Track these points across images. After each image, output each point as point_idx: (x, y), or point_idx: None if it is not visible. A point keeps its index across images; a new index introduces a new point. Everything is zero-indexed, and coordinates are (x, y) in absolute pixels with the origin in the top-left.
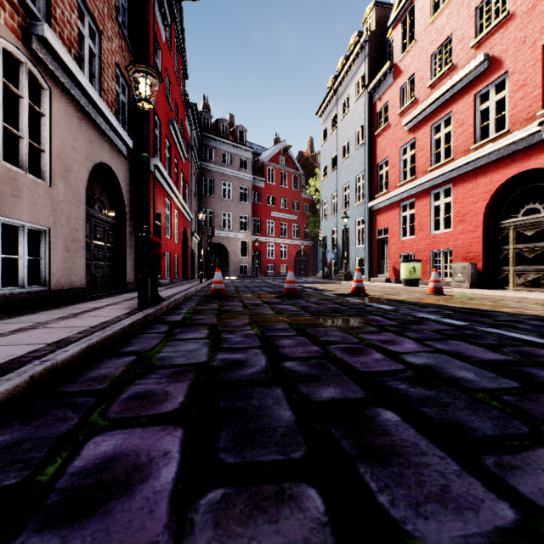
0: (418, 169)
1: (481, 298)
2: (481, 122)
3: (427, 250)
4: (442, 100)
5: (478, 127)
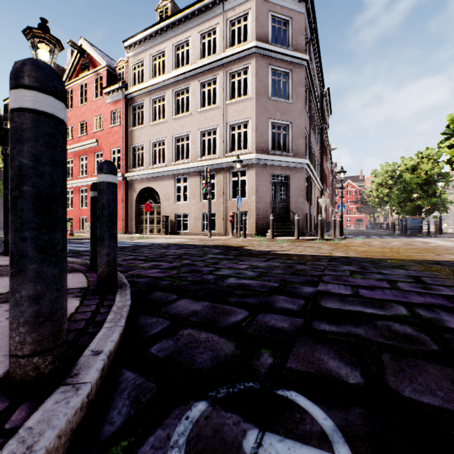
0: (75, 175)
1: (85, 236)
2: (119, 151)
3: (79, 216)
4: (84, 148)
5: (96, 167)
